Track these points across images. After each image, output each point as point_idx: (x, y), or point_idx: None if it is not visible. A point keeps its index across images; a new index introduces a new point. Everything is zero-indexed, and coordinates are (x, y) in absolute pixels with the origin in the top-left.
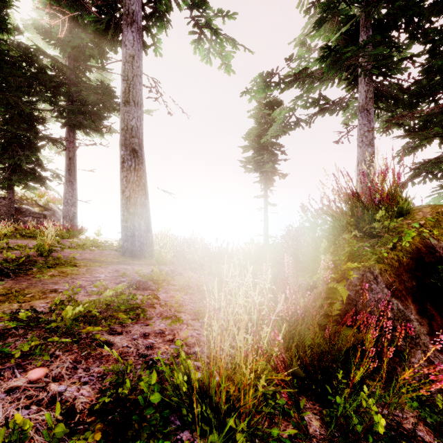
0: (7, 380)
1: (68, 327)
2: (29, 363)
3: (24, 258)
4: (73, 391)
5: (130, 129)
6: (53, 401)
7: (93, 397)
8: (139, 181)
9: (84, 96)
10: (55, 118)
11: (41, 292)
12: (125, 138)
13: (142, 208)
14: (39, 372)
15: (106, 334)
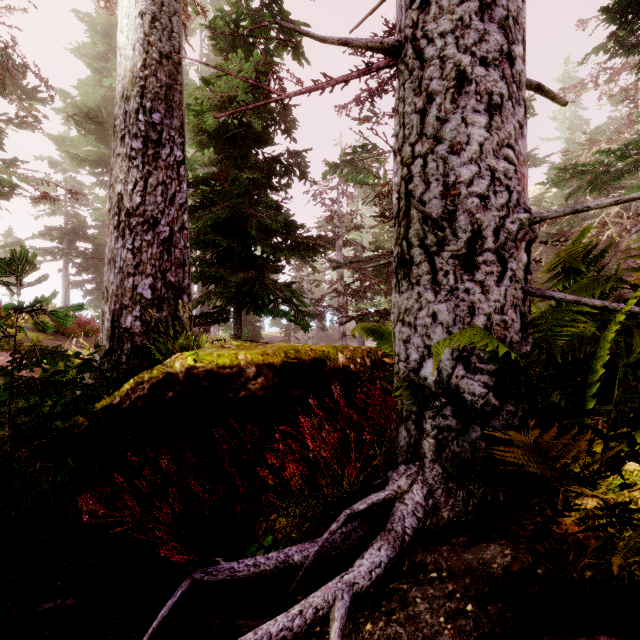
0: None
1: None
2: None
3: None
4: None
5: None
6: None
7: None
8: None
9: None
10: None
11: None
12: None
13: None
14: None
15: None
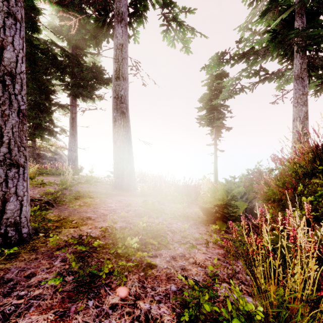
0: (105, 297)
1: (130, 253)
2: (110, 282)
3: (60, 192)
4: (156, 309)
5: (120, 97)
6: (147, 318)
7: (172, 315)
8: (126, 134)
9: (84, 74)
10: (63, 90)
11: (80, 219)
12: (116, 104)
13: (128, 154)
14: (123, 291)
15: (147, 257)
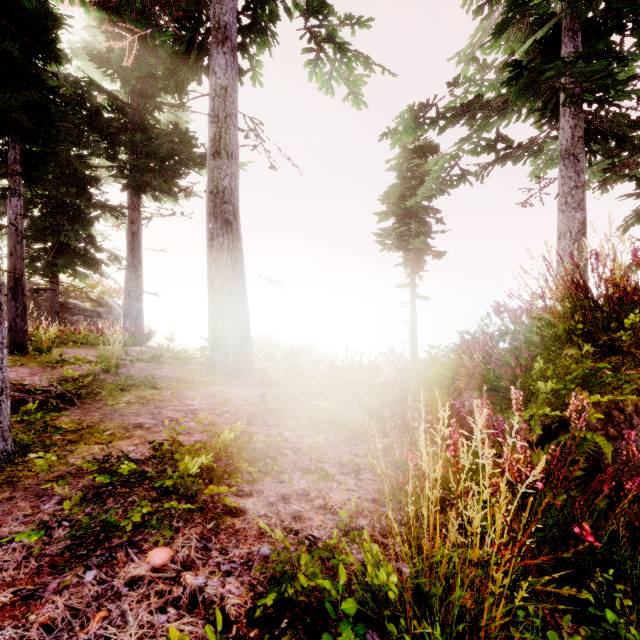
0: (123, 566)
1: (188, 486)
2: (143, 540)
3: (90, 378)
4: (216, 586)
5: (221, 192)
6: (194, 601)
7: (246, 597)
8: (234, 265)
9: (155, 146)
10: (113, 177)
11: (122, 428)
12: (215, 205)
13: (239, 303)
14: (162, 555)
15: (232, 496)
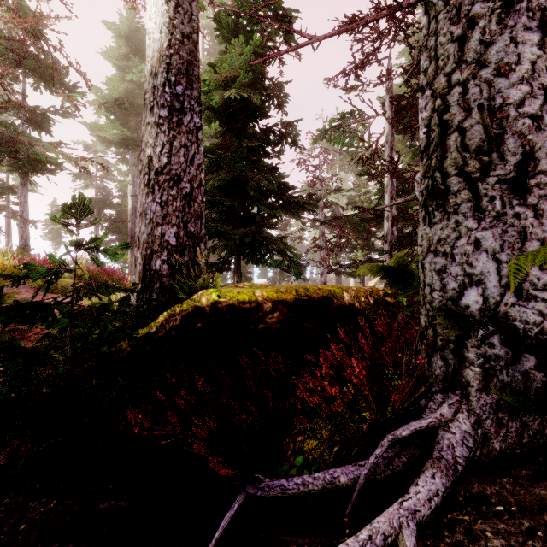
0: None
1: None
2: None
3: None
4: None
5: None
6: None
7: None
8: None
9: None
10: None
11: None
12: None
13: None
14: None
15: None
